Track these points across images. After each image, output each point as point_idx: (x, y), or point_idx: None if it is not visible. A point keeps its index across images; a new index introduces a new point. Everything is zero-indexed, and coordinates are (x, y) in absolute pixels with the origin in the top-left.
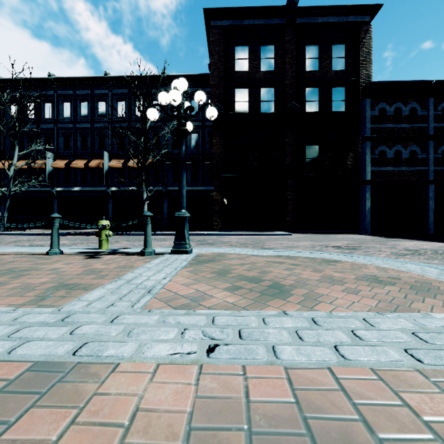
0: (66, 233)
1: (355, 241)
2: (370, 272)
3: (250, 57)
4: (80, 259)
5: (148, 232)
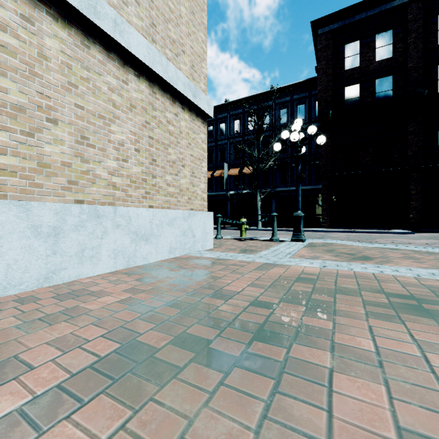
0: None
1: None
2: None
3: (361, 51)
4: (236, 241)
5: (274, 226)
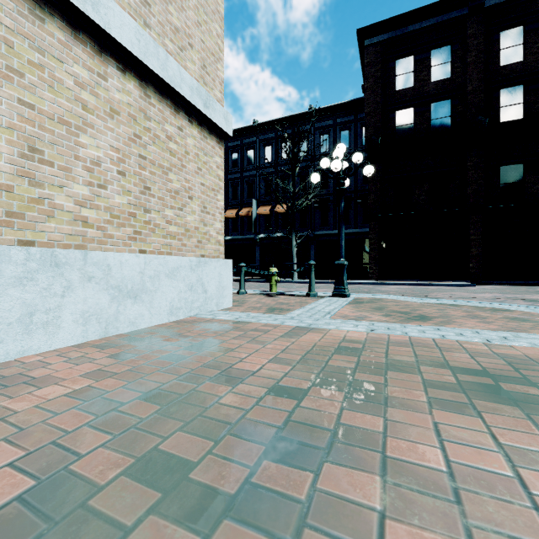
0: None
1: None
2: None
3: (415, 69)
4: (264, 297)
5: (312, 277)
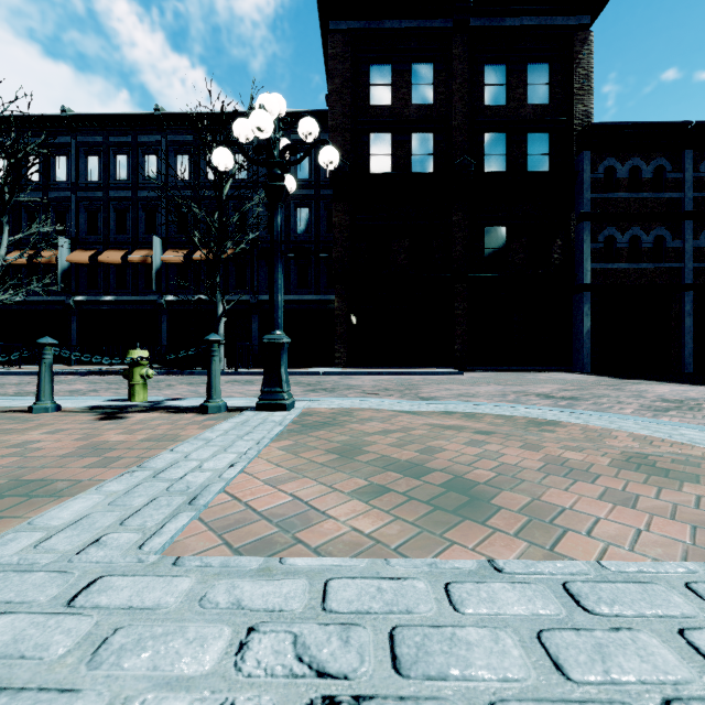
0: (88, 371)
1: (570, 384)
2: (621, 445)
3: (394, 81)
4: (87, 422)
5: (213, 370)
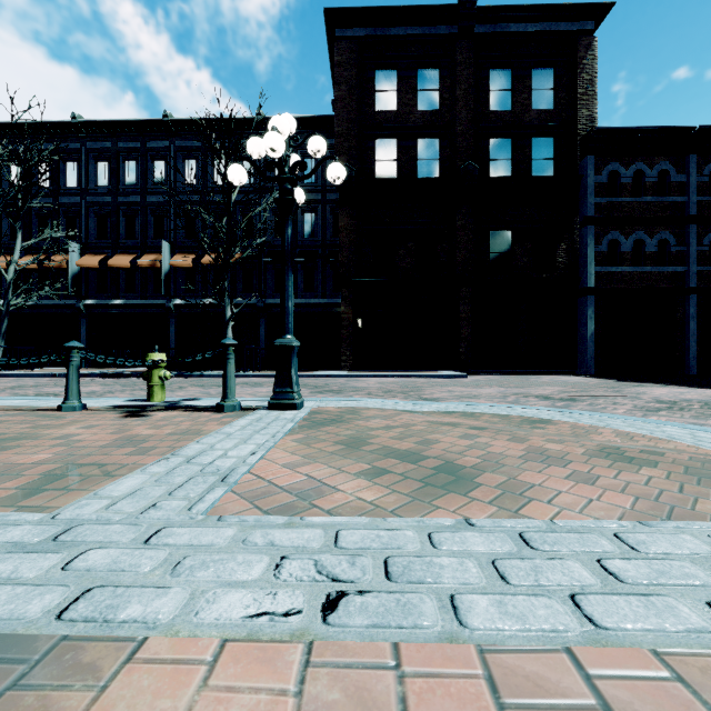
0: (100, 374)
1: (571, 386)
2: (604, 440)
3: (399, 88)
4: (114, 419)
5: (229, 372)
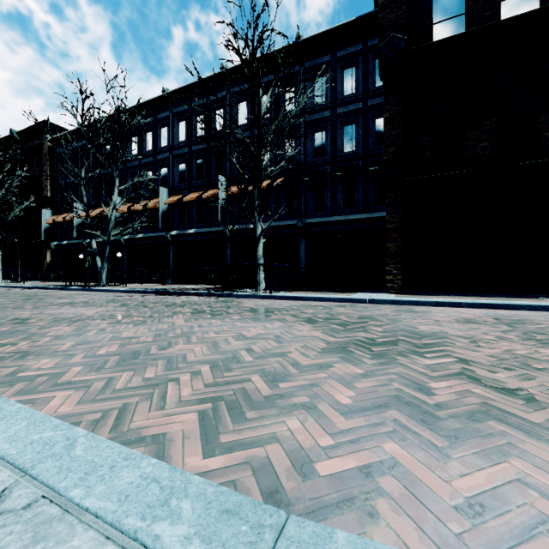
0: (154, 291)
1: None
2: None
3: None
4: None
5: None
